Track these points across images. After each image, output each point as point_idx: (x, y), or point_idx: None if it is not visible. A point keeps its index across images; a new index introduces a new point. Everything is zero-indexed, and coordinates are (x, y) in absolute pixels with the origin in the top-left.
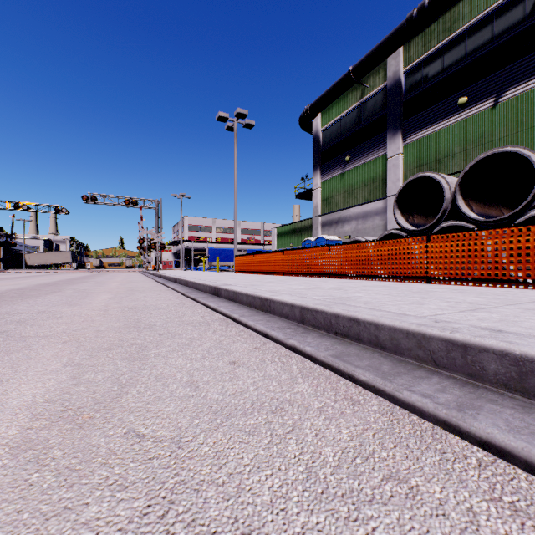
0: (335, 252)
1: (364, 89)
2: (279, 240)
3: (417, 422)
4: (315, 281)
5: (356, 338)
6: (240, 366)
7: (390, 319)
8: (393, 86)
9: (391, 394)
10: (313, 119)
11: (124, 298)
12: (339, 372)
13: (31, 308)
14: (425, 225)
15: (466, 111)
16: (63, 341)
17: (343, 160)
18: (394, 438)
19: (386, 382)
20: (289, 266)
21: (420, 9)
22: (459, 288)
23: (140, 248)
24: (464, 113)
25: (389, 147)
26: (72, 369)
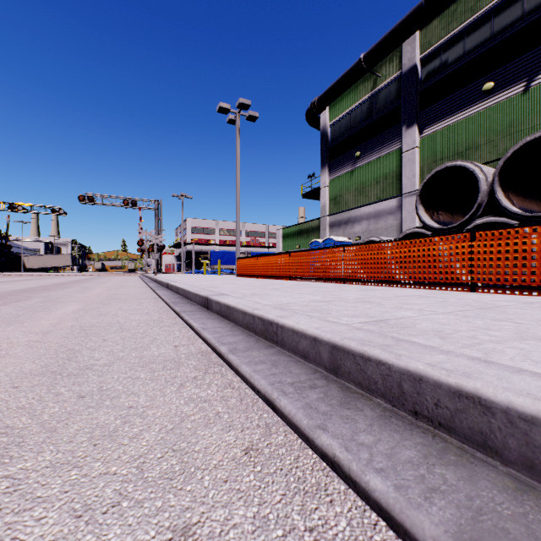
0: (351, 253)
1: (375, 79)
2: (284, 242)
3: None
4: (329, 288)
5: (478, 443)
6: None
7: None
8: (408, 74)
9: None
10: (320, 114)
11: (91, 311)
12: None
13: None
14: (452, 223)
15: (491, 98)
16: None
17: (353, 156)
18: None
19: None
20: (297, 269)
21: None
22: (529, 301)
23: (141, 251)
24: (489, 100)
25: (404, 140)
26: None
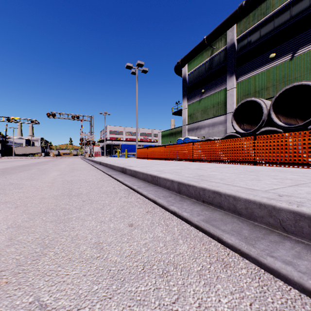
0: (197, 146)
1: (212, 49)
2: (162, 139)
3: (284, 289)
4: (185, 164)
5: (218, 206)
6: (136, 228)
7: (245, 193)
8: (230, 48)
9: (256, 259)
10: (182, 68)
11: (67, 175)
12: (210, 234)
13: (5, 181)
14: (251, 130)
15: (274, 62)
16: (16, 206)
17: (200, 92)
18: (270, 310)
19: (250, 247)
20: (169, 154)
21: (247, 1)
22: (276, 169)
23: (81, 144)
24: (273, 63)
25: (227, 84)
26: (12, 231)
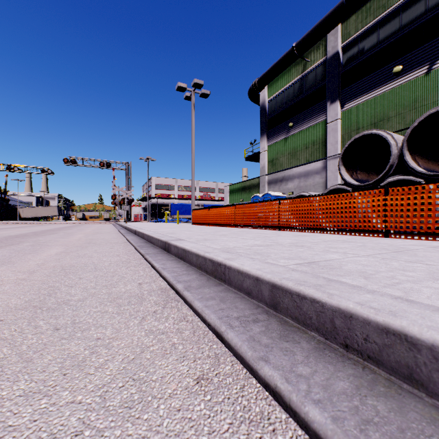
0: (286, 205)
1: (305, 63)
2: (231, 196)
3: None
4: (268, 234)
5: (405, 375)
6: None
7: None
8: (332, 59)
9: None
10: (260, 92)
11: (71, 253)
12: None
13: None
14: (368, 181)
15: (400, 79)
16: None
17: (287, 127)
18: None
19: None
20: (241, 219)
21: None
22: (434, 245)
23: (114, 203)
24: (398, 80)
25: (328, 113)
26: None
